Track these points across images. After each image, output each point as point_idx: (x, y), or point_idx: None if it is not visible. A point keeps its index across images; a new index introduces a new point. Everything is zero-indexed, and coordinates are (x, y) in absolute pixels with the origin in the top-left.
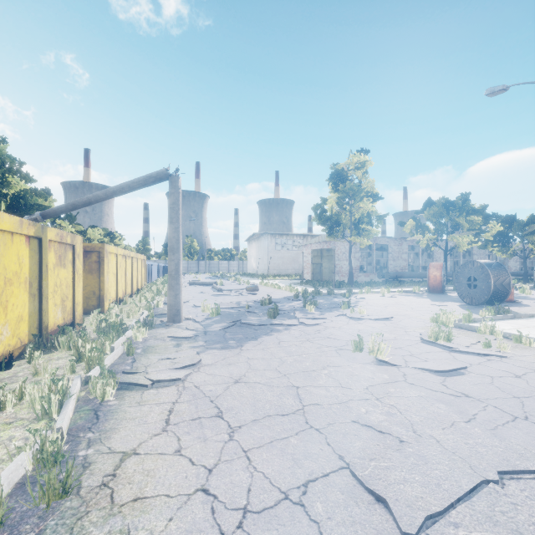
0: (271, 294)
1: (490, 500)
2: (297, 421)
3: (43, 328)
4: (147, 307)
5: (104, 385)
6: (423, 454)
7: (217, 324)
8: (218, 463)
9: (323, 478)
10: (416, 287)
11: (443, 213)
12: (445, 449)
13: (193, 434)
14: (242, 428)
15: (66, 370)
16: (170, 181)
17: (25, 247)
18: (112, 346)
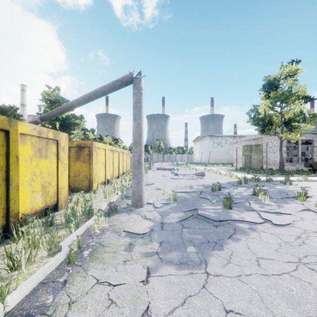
0: (215, 179)
1: None
2: None
3: (12, 215)
4: (121, 188)
5: None
6: None
7: (174, 213)
8: None
9: None
10: None
11: None
12: None
13: None
14: None
15: None
16: (134, 83)
17: None
18: (59, 245)
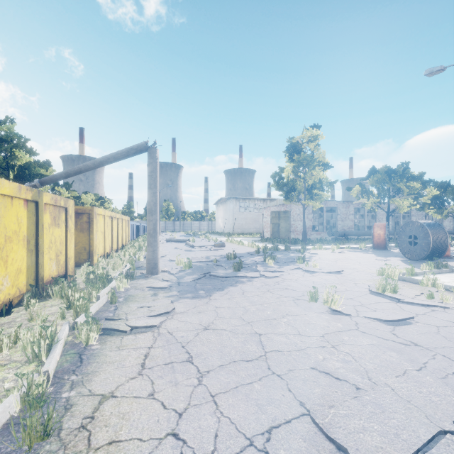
0: (235, 250)
1: (449, 452)
2: (260, 367)
3: (40, 279)
4: (130, 260)
5: (88, 331)
6: (379, 402)
7: (189, 276)
8: (188, 407)
9: (286, 425)
10: (362, 244)
11: (385, 180)
12: (400, 397)
13: (166, 378)
14: (210, 373)
15: (57, 317)
16: (149, 153)
17: (23, 209)
18: (98, 295)
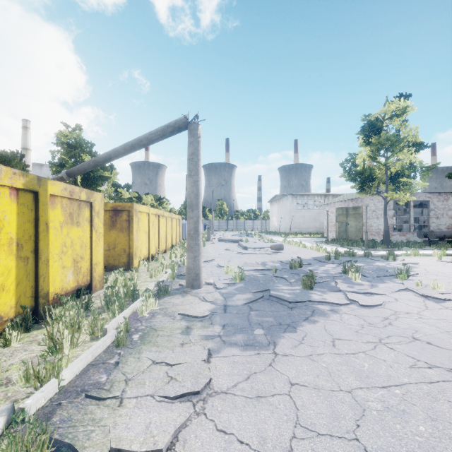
0: (297, 254)
1: None
2: None
3: (41, 295)
4: (171, 266)
5: None
6: None
7: (240, 295)
8: None
9: None
10: None
11: None
12: None
13: None
14: None
15: (20, 376)
16: (189, 130)
17: (9, 201)
18: (104, 328)
